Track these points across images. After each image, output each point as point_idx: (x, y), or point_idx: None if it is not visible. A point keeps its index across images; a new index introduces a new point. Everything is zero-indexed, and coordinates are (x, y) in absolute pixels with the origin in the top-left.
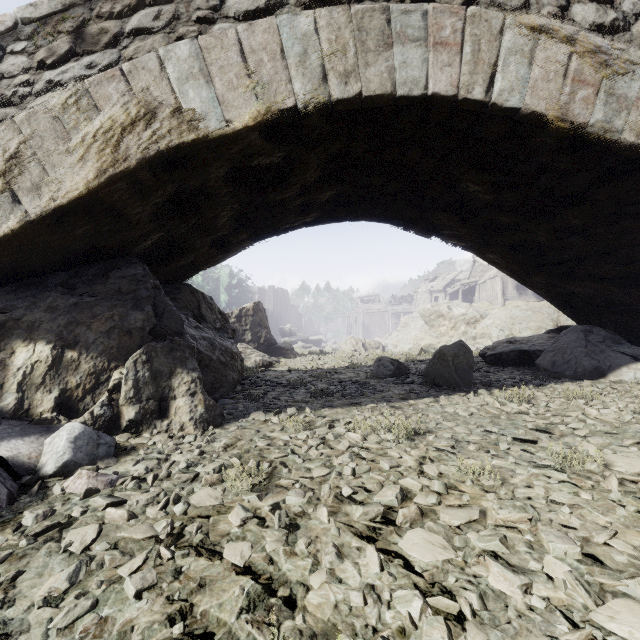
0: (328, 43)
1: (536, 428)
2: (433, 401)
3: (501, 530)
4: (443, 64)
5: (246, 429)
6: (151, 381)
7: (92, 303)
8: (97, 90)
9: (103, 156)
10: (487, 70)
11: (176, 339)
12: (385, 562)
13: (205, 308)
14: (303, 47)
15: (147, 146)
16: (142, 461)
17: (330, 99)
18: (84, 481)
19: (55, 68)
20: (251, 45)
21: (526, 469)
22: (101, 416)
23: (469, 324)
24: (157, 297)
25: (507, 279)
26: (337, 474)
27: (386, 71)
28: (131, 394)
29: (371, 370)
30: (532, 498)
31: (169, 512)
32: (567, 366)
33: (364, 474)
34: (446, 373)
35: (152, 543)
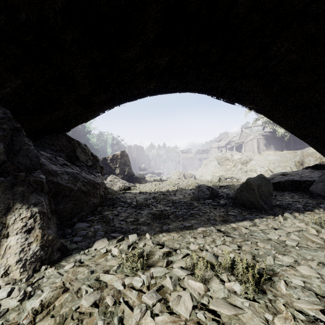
0: None
1: None
2: (252, 225)
3: None
4: None
5: (82, 267)
6: None
7: None
8: None
9: None
10: None
11: (21, 174)
12: None
13: (79, 151)
14: None
15: None
16: None
17: None
18: None
19: None
20: None
21: None
22: None
23: (243, 164)
24: (15, 137)
25: (260, 140)
26: None
27: None
28: None
29: (193, 193)
30: None
31: None
32: None
33: None
34: (252, 198)
35: None
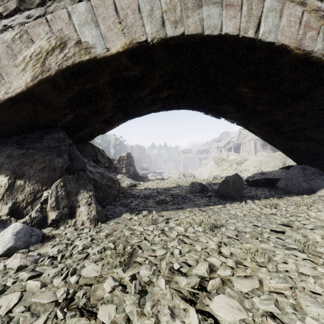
0: (165, 4)
1: (282, 223)
2: (223, 207)
3: (273, 295)
4: (231, 17)
5: (119, 224)
6: (65, 197)
7: (33, 153)
8: (32, 30)
9: (35, 68)
10: (256, 20)
11: (81, 173)
12: (202, 321)
13: (100, 156)
14: (151, 6)
15: (61, 63)
16: (57, 245)
17: (166, 36)
18: (18, 260)
19: (8, 18)
20: (121, 5)
21: (281, 250)
22: (36, 217)
23: (238, 164)
24: (71, 150)
25: (257, 141)
26: (170, 253)
27: (198, 20)
28: (53, 205)
29: (188, 189)
30: (288, 271)
31: (67, 281)
32: (294, 187)
33: (186, 253)
34: (229, 191)
35: (53, 306)
